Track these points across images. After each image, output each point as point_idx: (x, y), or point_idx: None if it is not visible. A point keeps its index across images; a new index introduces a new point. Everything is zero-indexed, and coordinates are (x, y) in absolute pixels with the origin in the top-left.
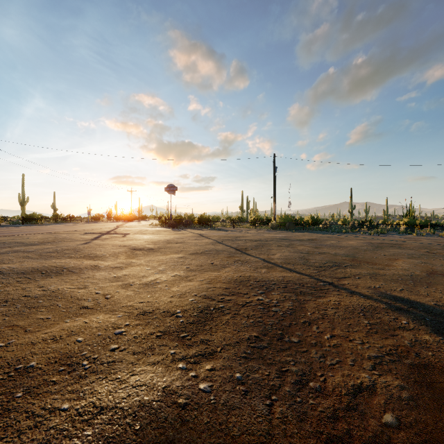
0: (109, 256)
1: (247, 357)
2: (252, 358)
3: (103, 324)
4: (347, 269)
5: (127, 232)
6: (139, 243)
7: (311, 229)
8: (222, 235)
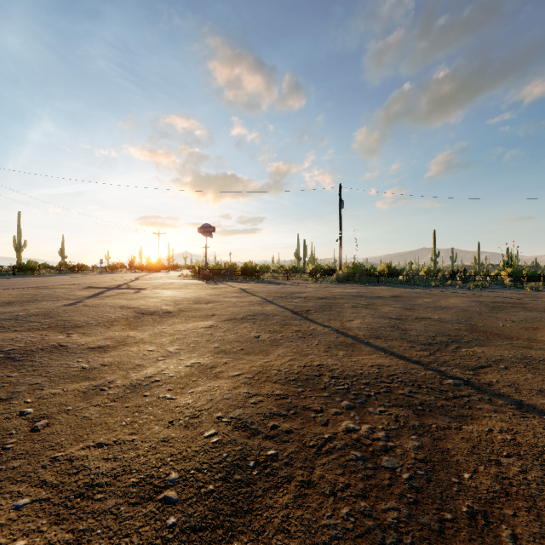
0: (96, 325)
1: None
2: None
3: None
4: (475, 348)
5: (144, 285)
6: (153, 302)
7: (388, 281)
8: (272, 290)
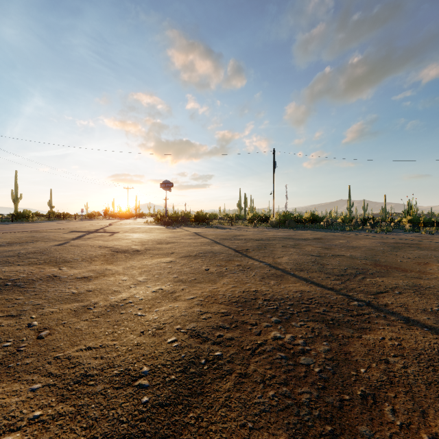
0: (81, 261)
1: None
2: None
3: None
4: (377, 278)
5: (117, 230)
6: (125, 243)
7: (312, 226)
8: (219, 234)
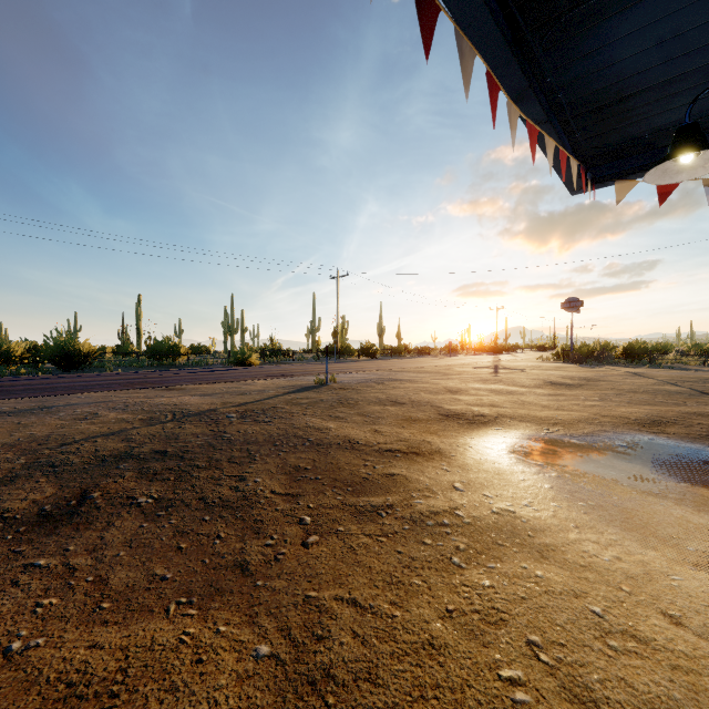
0: (533, 387)
1: (695, 438)
2: (699, 439)
3: (581, 415)
4: None
5: (517, 367)
6: (552, 378)
7: None
8: (676, 375)
